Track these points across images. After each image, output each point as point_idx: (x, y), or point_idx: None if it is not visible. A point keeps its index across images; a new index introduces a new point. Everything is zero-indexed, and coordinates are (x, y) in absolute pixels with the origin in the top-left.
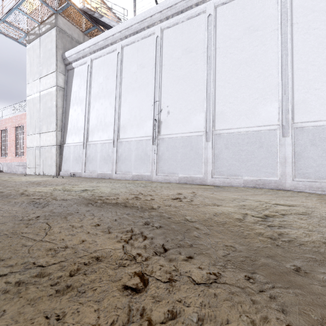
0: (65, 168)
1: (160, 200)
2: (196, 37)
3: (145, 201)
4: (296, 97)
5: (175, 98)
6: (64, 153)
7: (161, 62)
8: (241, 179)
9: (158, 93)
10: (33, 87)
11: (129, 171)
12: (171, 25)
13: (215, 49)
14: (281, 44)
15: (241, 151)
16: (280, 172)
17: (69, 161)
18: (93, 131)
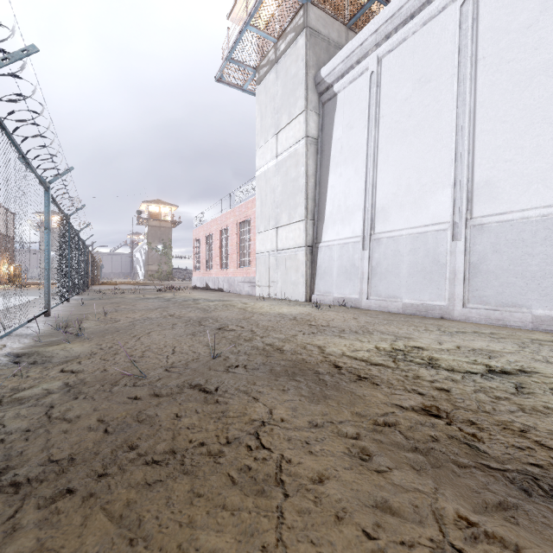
0: (323, 289)
1: None
2: None
3: None
4: None
5: None
6: (320, 260)
7: None
8: None
9: None
10: (266, 152)
11: (518, 305)
12: None
13: None
14: None
15: None
16: None
17: (330, 275)
18: (386, 209)
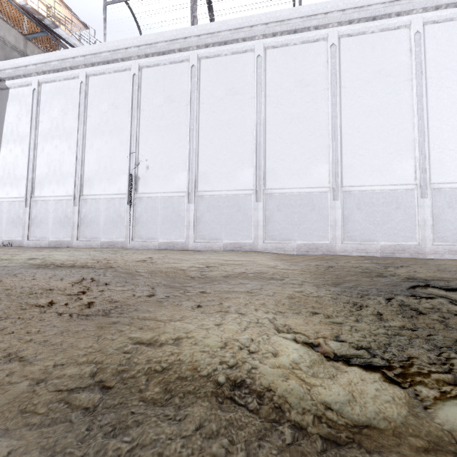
0: None
1: (123, 262)
2: (180, 87)
3: (106, 263)
4: (267, 165)
5: (155, 151)
6: None
7: (139, 106)
8: (222, 242)
9: (135, 143)
10: None
11: (97, 237)
12: (151, 65)
13: (198, 104)
14: (256, 112)
15: (221, 214)
16: (254, 235)
17: (0, 224)
18: (42, 182)
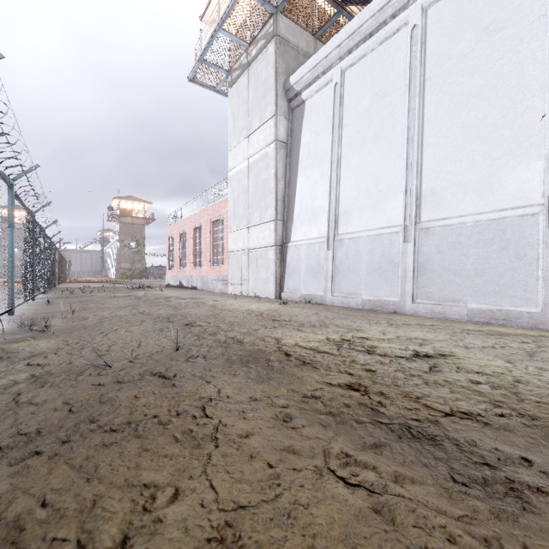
0: (291, 287)
1: None
2: None
3: None
4: None
5: None
6: (289, 259)
7: None
8: None
9: None
10: (238, 153)
11: (456, 300)
12: None
13: None
14: None
15: None
16: None
17: (298, 273)
18: (348, 212)
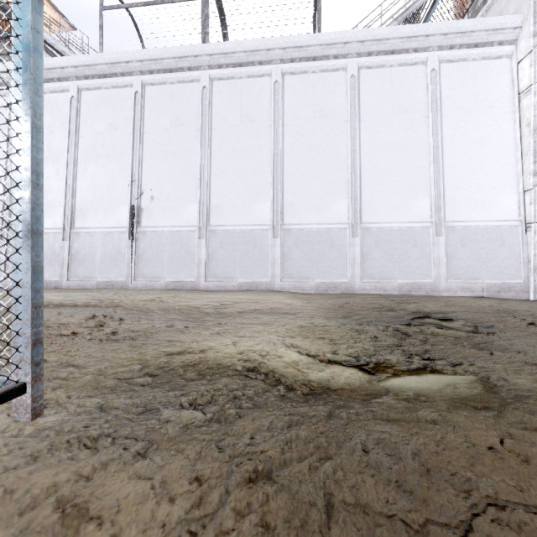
0: None
1: (130, 301)
2: (189, 109)
3: (112, 302)
4: (285, 199)
5: (162, 180)
6: None
7: (143, 128)
8: (236, 281)
9: (137, 170)
10: None
11: (92, 277)
12: (156, 83)
13: (210, 130)
14: (274, 142)
15: (236, 251)
16: (271, 273)
17: None
18: None
